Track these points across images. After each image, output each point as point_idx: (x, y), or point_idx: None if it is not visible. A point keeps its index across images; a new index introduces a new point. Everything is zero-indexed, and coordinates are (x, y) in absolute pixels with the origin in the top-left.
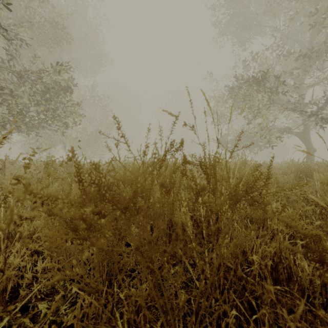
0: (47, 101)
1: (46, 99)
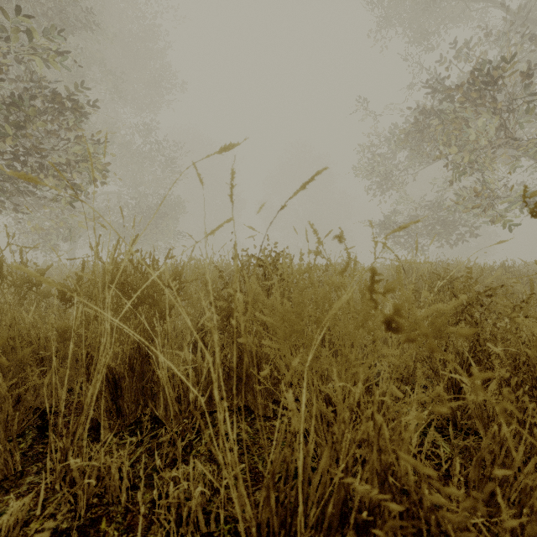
0: (15, 126)
1: (14, 122)
